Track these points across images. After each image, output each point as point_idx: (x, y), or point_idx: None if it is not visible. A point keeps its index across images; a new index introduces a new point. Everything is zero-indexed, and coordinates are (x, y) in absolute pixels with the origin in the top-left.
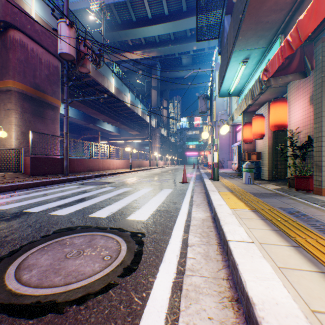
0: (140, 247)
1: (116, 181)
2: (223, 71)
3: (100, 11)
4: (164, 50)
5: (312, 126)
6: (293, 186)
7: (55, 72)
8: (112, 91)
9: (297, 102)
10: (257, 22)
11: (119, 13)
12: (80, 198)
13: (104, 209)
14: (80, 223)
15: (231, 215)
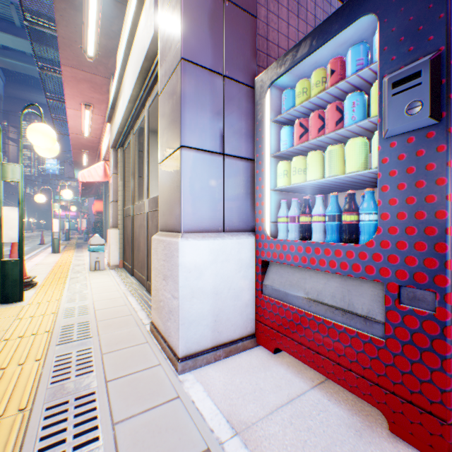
0: None
1: None
2: None
3: None
4: (15, 65)
5: None
6: None
7: None
8: None
9: None
10: (82, 166)
11: None
12: None
13: None
14: None
15: None
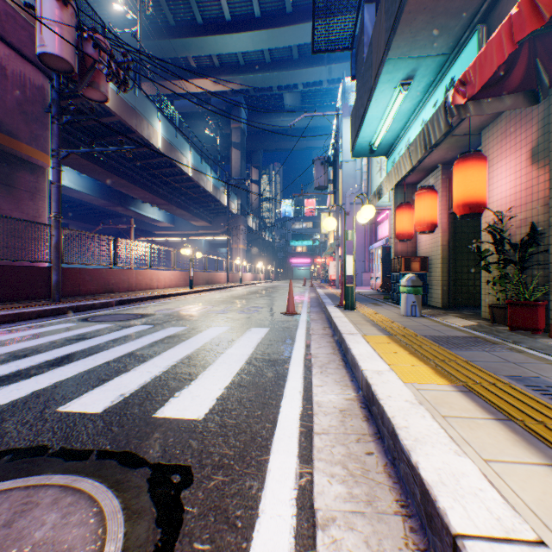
0: (168, 543)
1: (158, 312)
2: (362, 105)
3: (136, 0)
4: (254, 79)
5: (536, 206)
6: (500, 321)
7: (37, 99)
8: (158, 145)
9: (504, 162)
10: None
11: (171, 6)
12: (62, 356)
13: (107, 387)
14: (20, 440)
15: (416, 406)
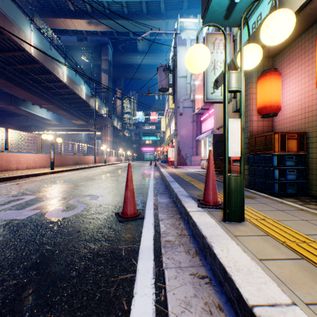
0: None
1: None
2: None
3: None
4: (116, 24)
5: None
6: None
7: None
8: (31, 50)
9: None
10: None
11: None
12: None
13: None
14: None
15: None
